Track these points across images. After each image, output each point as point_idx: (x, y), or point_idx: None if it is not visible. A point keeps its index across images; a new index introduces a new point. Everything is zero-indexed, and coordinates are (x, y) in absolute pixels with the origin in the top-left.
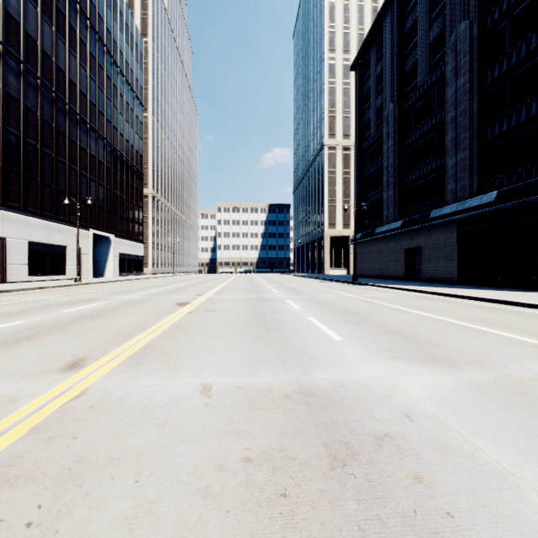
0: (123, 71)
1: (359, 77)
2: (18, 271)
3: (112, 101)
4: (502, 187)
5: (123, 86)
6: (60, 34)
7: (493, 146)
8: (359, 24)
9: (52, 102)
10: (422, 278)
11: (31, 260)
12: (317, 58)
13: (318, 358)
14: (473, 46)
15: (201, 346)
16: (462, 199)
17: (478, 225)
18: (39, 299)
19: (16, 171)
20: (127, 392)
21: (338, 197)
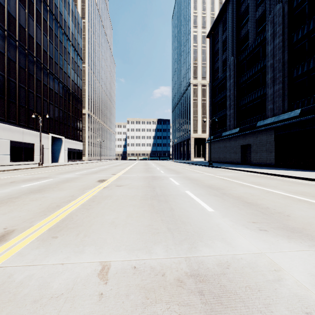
0: (70, 39)
1: (212, 42)
2: (3, 158)
3: (63, 56)
4: (303, 106)
5: (70, 47)
6: (30, 15)
7: (297, 81)
8: (211, 11)
9: (25, 56)
10: (251, 163)
11: (12, 152)
12: (186, 31)
13: (199, 230)
14: (285, 19)
15: (108, 218)
16: (277, 114)
17: (288, 130)
18: (9, 177)
19: (2, 98)
20: (29, 274)
21: (199, 115)
